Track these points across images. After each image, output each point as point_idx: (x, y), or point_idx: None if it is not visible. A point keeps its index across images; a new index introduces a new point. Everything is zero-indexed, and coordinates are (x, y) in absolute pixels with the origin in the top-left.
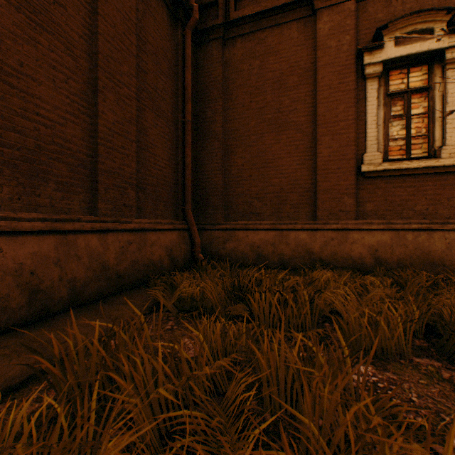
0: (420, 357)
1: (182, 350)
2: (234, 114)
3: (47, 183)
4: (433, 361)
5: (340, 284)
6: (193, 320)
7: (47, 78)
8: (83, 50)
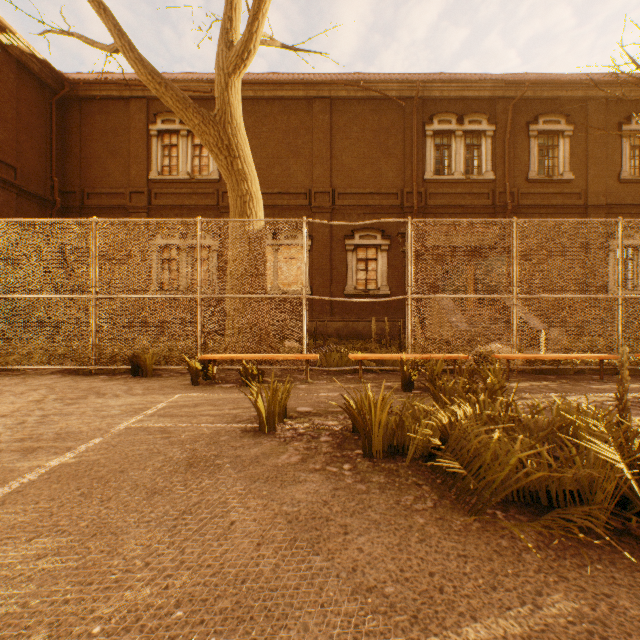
0: None
1: None
2: (89, 256)
3: None
4: None
5: None
6: None
7: None
8: None
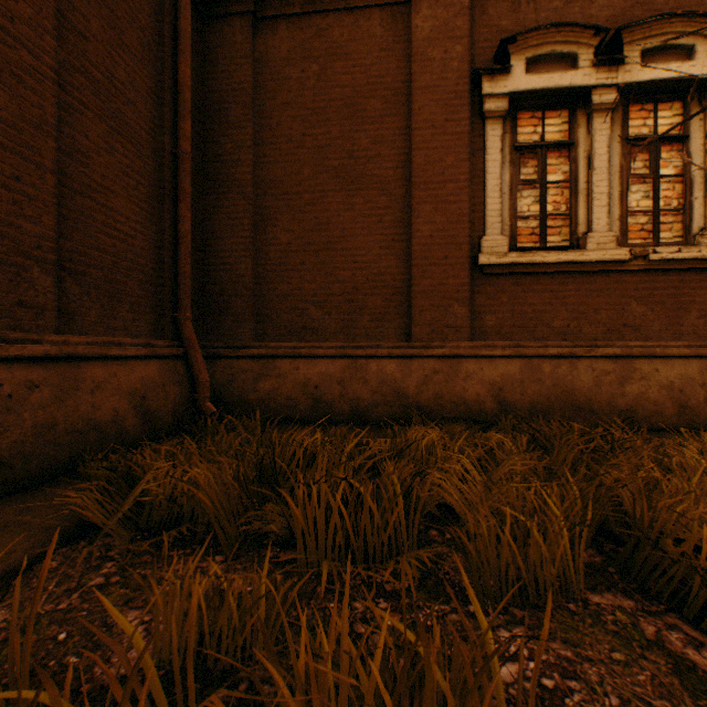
0: (598, 590)
1: (64, 701)
2: (275, 152)
3: None
4: (620, 598)
5: (454, 452)
6: (165, 554)
7: None
8: None
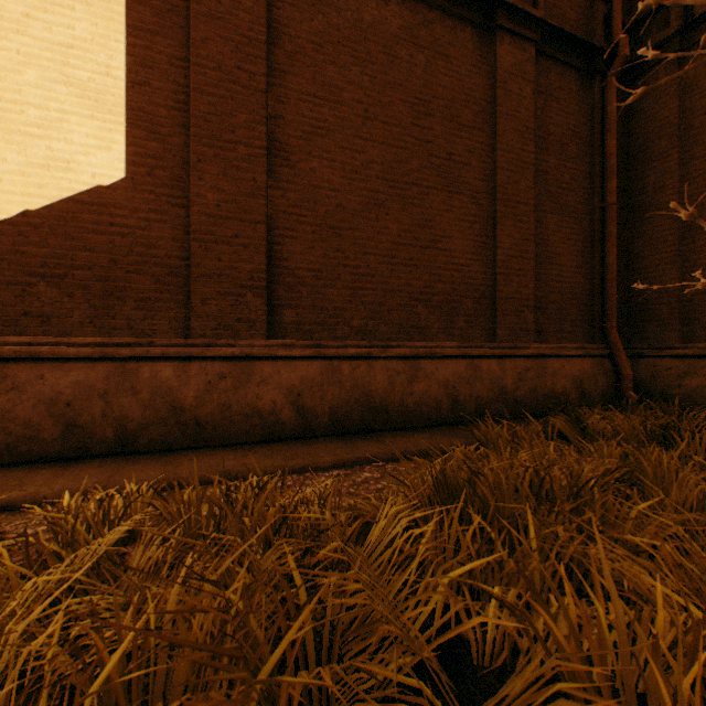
0: None
1: (570, 450)
2: (704, 164)
3: (458, 317)
4: None
5: None
6: None
7: (458, 232)
8: (483, 192)
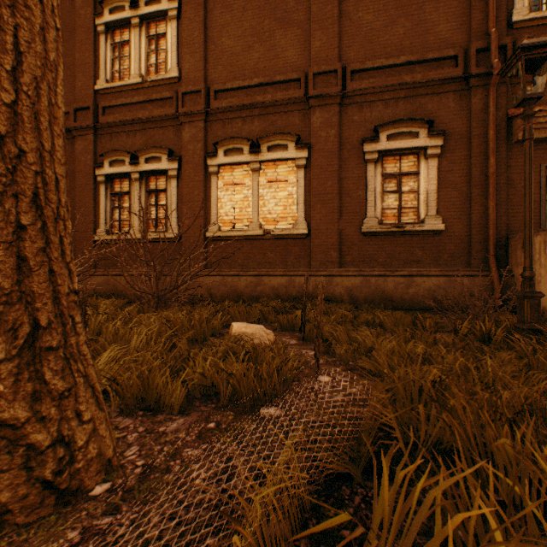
0: None
1: None
2: None
3: None
4: None
5: None
6: None
7: None
8: None
